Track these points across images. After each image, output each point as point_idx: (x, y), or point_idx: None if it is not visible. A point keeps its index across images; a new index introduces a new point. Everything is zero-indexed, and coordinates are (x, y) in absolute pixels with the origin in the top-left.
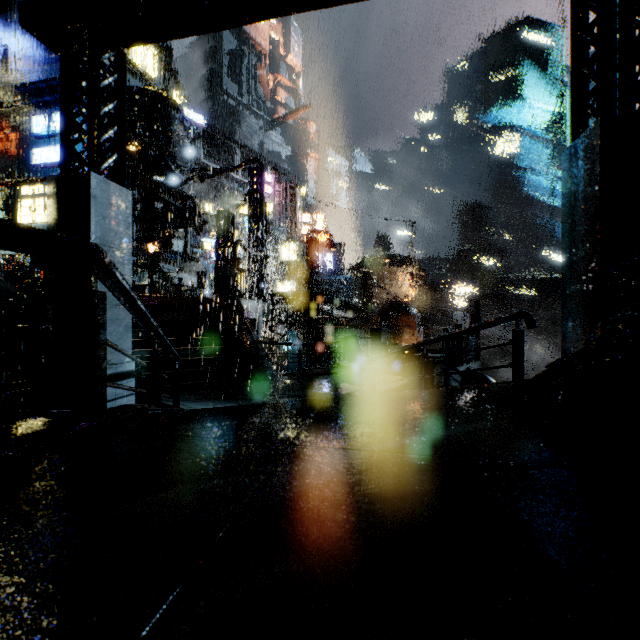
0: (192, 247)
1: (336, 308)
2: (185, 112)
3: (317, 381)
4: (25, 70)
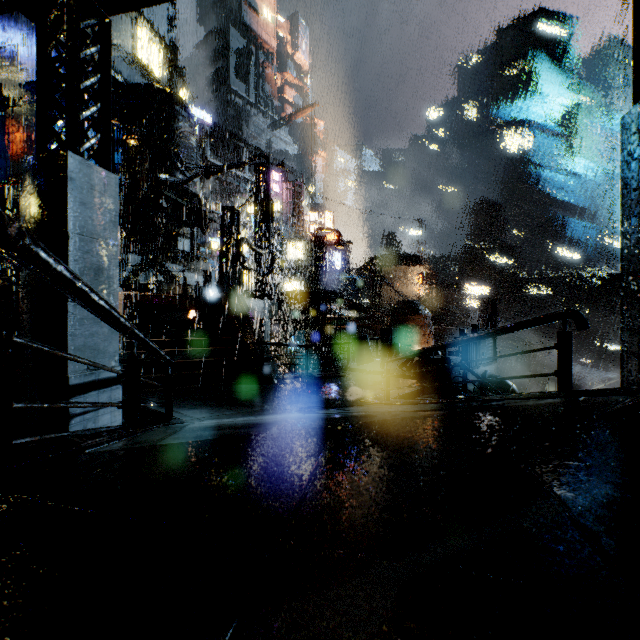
0: (199, 246)
1: (344, 308)
2: (192, 110)
3: (325, 385)
4: (30, 68)
